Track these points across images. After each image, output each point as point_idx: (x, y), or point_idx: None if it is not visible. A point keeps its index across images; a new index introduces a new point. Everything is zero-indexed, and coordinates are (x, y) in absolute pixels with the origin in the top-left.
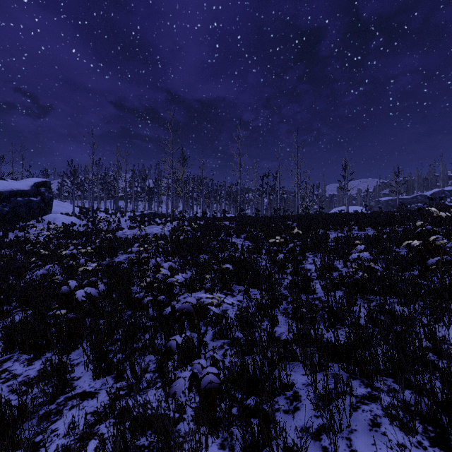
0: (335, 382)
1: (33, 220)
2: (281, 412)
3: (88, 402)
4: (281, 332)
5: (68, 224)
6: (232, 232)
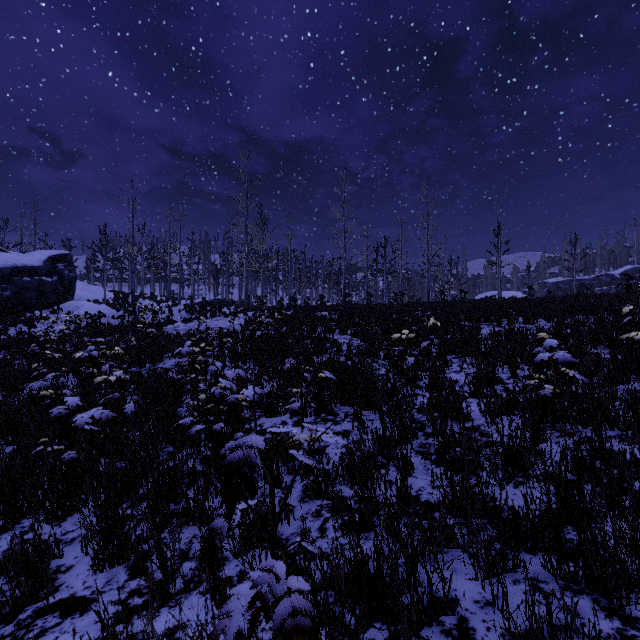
0: (550, 608)
1: (47, 310)
2: None
3: (72, 623)
4: (419, 487)
5: (95, 314)
6: (333, 325)
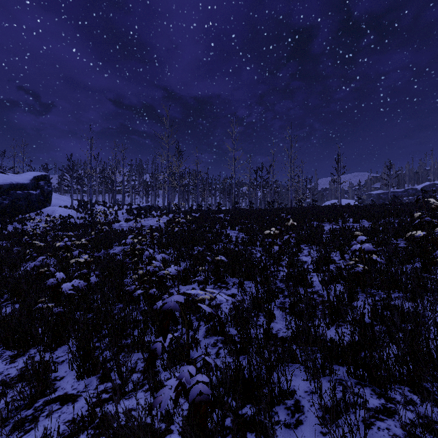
0: (344, 392)
1: (32, 213)
2: (281, 426)
3: (68, 408)
4: (278, 328)
5: (66, 216)
6: (226, 224)
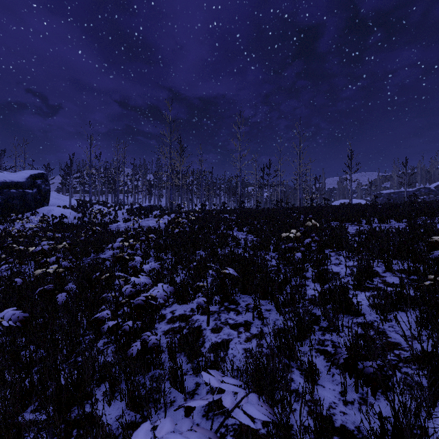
0: None
1: (28, 213)
2: None
3: None
4: (329, 402)
5: (59, 216)
6: (232, 224)
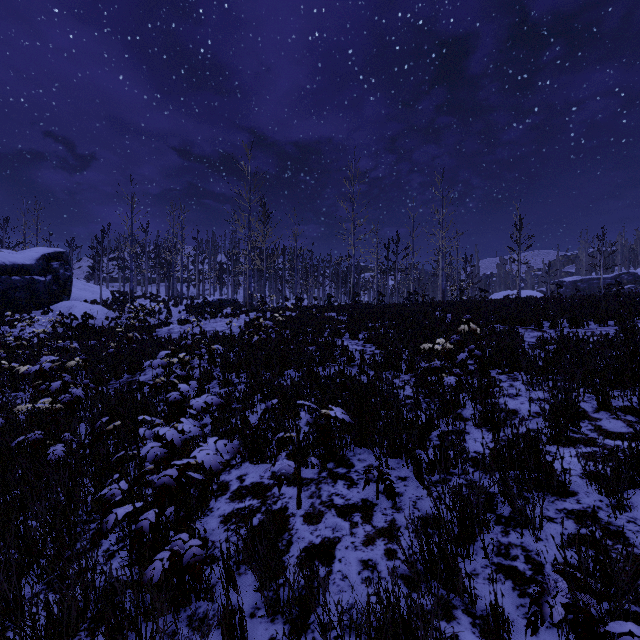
0: None
1: (39, 311)
2: None
3: None
4: None
5: (82, 316)
6: (342, 328)
